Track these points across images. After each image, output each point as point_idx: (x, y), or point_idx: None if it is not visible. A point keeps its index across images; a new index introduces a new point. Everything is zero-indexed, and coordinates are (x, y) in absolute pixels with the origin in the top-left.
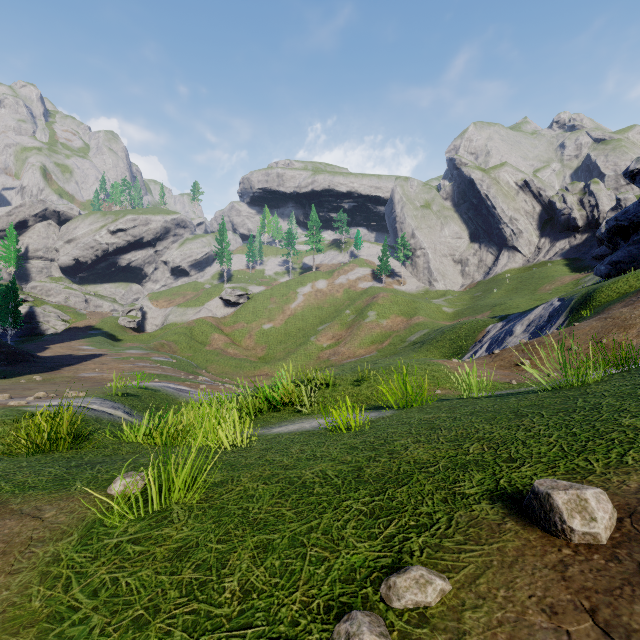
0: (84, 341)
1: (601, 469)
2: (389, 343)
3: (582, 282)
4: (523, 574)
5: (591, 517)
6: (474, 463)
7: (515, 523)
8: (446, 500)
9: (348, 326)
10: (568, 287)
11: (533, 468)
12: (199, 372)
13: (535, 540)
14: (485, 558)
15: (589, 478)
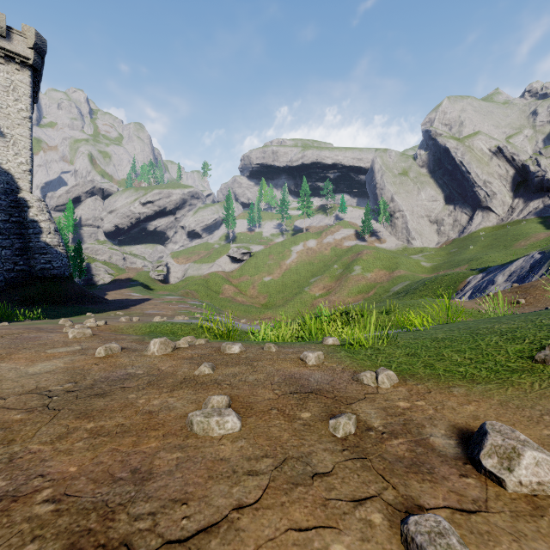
0: (130, 289)
1: None
2: (374, 293)
3: None
4: None
5: None
6: None
7: None
8: None
9: (337, 278)
10: (543, 243)
11: None
12: (224, 313)
13: None
14: None
15: None
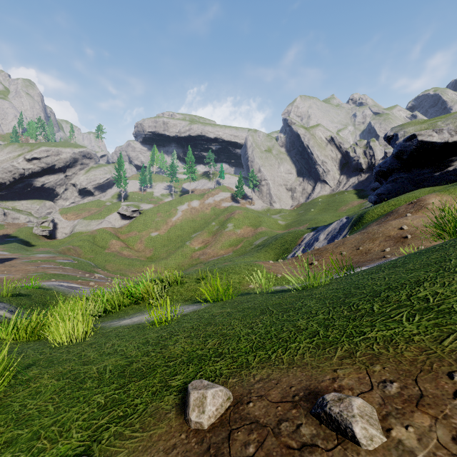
0: (0, 247)
1: (255, 364)
2: (241, 246)
3: (364, 205)
4: (148, 456)
5: (203, 410)
6: (199, 357)
7: (176, 412)
8: (156, 392)
9: (213, 234)
10: (356, 208)
11: (224, 362)
12: (96, 270)
13: (175, 427)
14: (138, 443)
15: (243, 372)
